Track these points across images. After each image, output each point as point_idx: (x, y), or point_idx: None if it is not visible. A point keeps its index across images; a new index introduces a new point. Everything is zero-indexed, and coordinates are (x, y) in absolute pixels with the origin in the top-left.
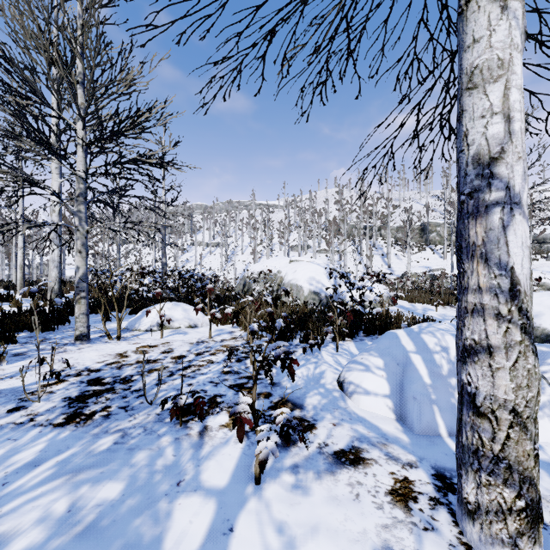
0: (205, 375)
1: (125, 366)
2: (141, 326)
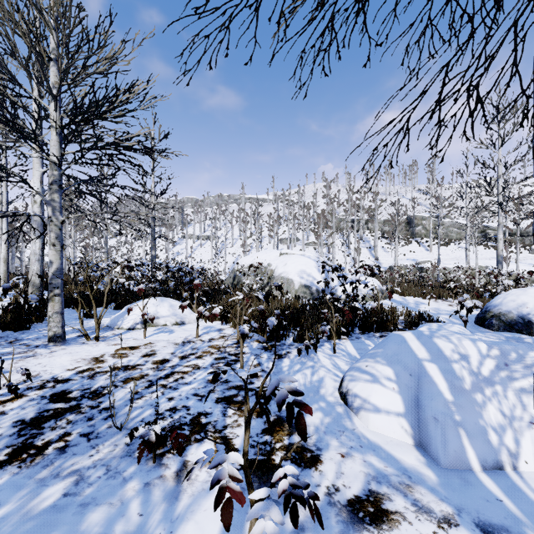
0: (189, 385)
1: (98, 374)
2: (124, 323)
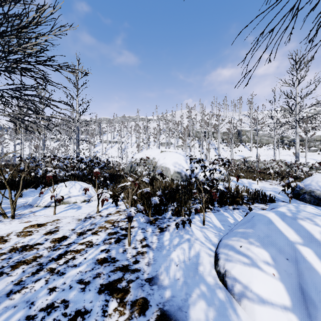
0: (78, 267)
1: None
2: (41, 202)
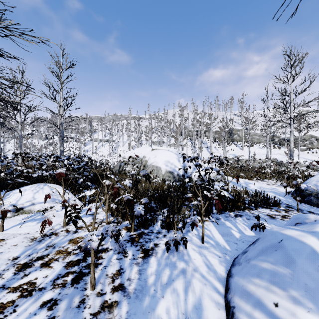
0: None
1: None
2: None
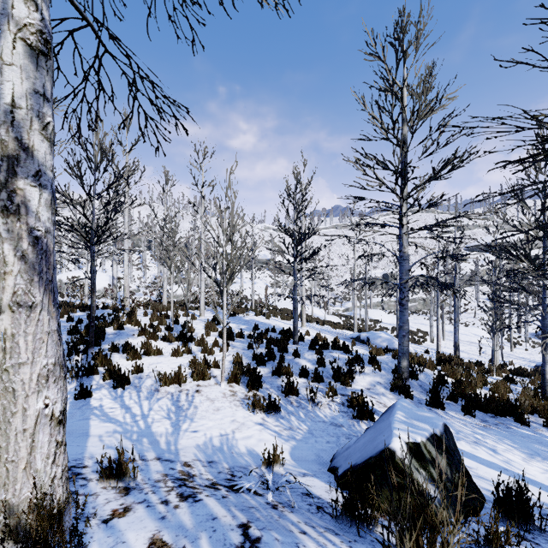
0: None
1: None
2: None
